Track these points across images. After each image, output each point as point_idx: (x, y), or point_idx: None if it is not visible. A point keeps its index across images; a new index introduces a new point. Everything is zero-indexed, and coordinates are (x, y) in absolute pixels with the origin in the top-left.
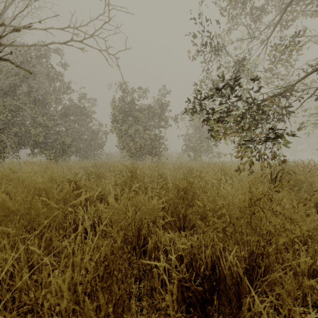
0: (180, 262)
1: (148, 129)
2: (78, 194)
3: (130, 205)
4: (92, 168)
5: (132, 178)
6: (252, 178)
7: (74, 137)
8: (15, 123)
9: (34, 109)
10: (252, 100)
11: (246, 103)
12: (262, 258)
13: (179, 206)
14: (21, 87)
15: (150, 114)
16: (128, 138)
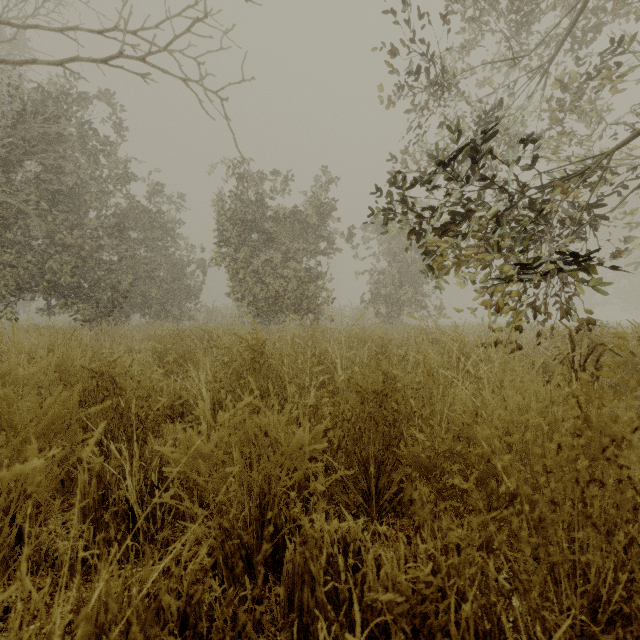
0: (378, 632)
1: (294, 258)
2: (118, 405)
3: (237, 446)
4: (167, 340)
5: (255, 363)
6: (586, 377)
7: (138, 275)
8: (10, 245)
9: (48, 214)
10: (523, 188)
11: (510, 195)
12: (626, 621)
13: (364, 438)
14: (20, 166)
15: (298, 226)
16: (252, 276)
